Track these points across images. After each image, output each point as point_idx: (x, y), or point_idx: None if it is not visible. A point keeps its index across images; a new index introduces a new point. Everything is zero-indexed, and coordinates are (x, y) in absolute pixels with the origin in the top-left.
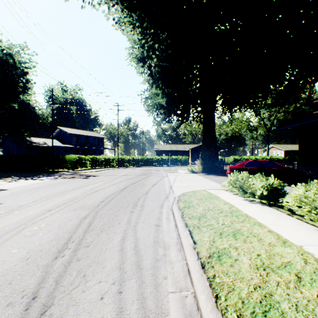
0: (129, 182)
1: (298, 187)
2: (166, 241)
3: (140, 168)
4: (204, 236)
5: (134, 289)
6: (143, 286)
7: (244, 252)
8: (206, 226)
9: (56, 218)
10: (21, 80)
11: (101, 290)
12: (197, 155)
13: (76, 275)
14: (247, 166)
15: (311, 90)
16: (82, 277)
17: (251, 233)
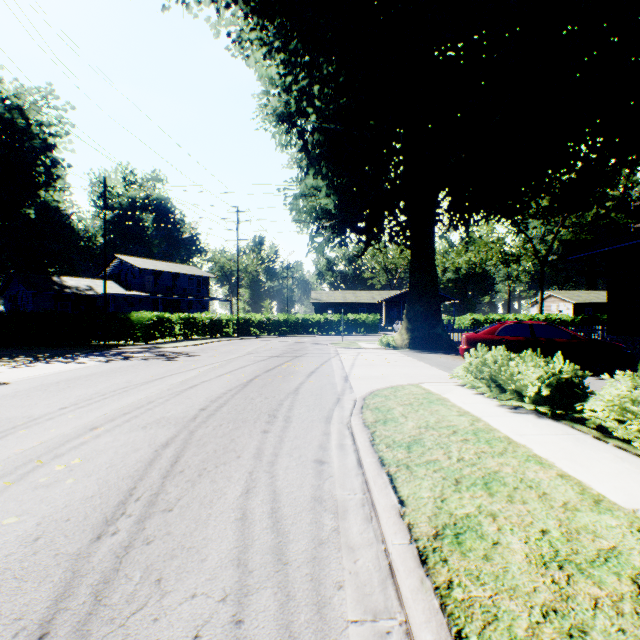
0: (261, 368)
1: (618, 379)
2: (340, 497)
3: (282, 339)
4: (421, 487)
5: (270, 614)
6: (290, 606)
7: (511, 525)
8: (424, 464)
9: (105, 446)
10: (41, 161)
11: (194, 618)
12: (398, 313)
13: (140, 579)
14: (502, 335)
15: (630, 180)
16: (153, 583)
17: (523, 481)
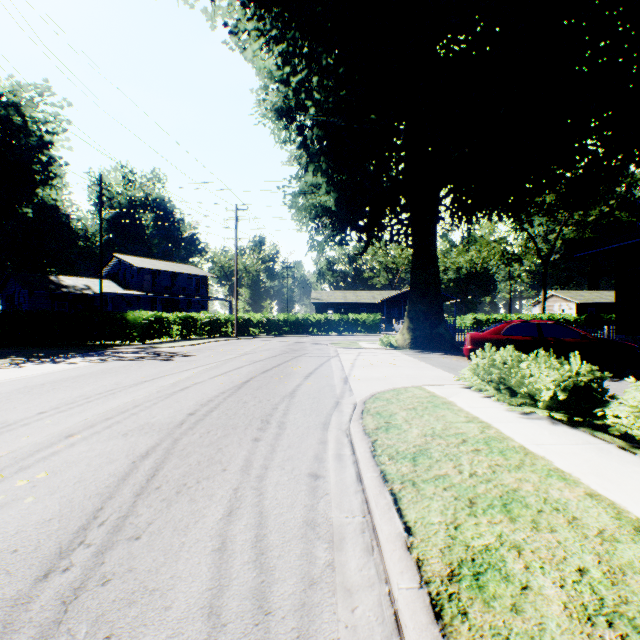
0: (257, 369)
1: None
2: (336, 521)
3: (282, 339)
4: (430, 509)
5: None
6: None
7: (541, 562)
8: (432, 480)
9: (77, 457)
10: (37, 159)
11: None
12: (399, 313)
13: (85, 637)
14: (508, 335)
15: (634, 178)
16: None
17: (547, 502)
